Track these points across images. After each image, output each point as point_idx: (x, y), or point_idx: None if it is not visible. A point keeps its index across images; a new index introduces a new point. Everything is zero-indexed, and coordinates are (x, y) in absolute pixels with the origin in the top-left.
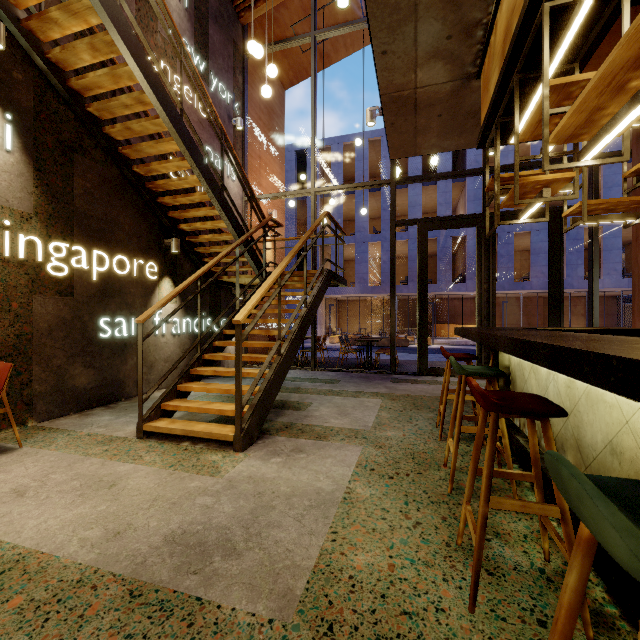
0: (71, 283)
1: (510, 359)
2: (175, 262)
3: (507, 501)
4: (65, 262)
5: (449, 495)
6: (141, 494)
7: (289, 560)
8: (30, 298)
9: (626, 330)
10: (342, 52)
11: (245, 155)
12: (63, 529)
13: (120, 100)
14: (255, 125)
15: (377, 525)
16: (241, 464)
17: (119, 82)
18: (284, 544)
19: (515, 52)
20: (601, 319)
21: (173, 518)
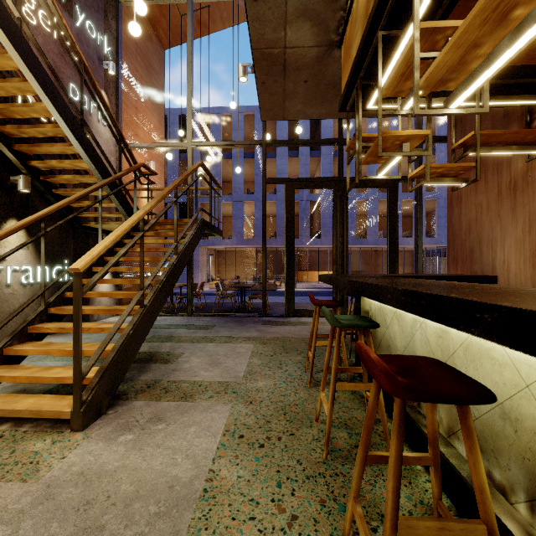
0: None
1: (370, 304)
2: (26, 203)
3: (421, 524)
4: None
5: (325, 462)
6: None
7: None
8: None
9: (458, 276)
10: (219, 24)
11: (119, 102)
12: None
13: None
14: (131, 75)
15: (244, 533)
16: (75, 452)
17: None
18: None
19: (381, 4)
20: (412, 267)
21: None
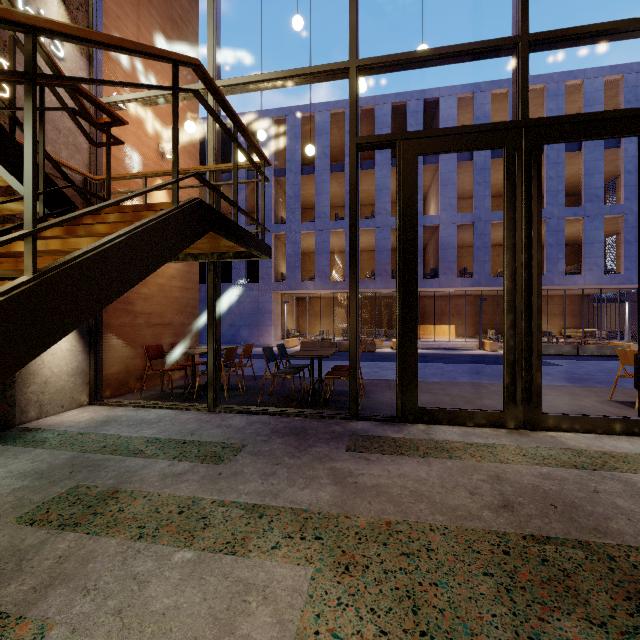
0: None
1: None
2: None
3: None
4: None
5: None
6: None
7: None
8: None
9: None
10: None
11: (94, 25)
12: None
13: None
14: None
15: None
16: None
17: None
18: None
19: None
20: (573, 319)
21: None
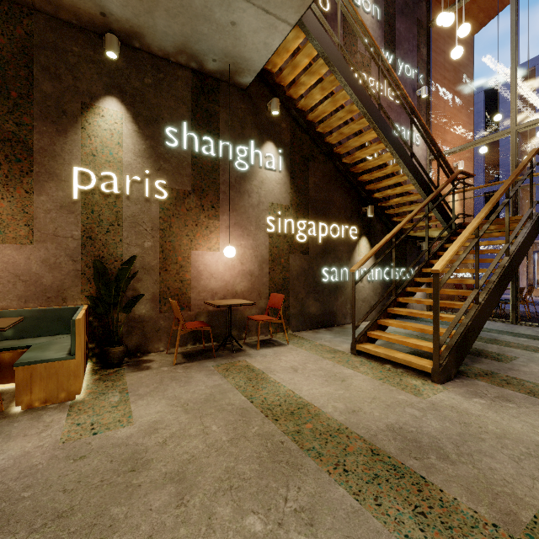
0: (307, 246)
1: None
2: (369, 224)
3: None
4: (304, 233)
5: None
6: (363, 391)
7: (508, 489)
8: (289, 256)
9: None
10: None
11: (429, 118)
12: (322, 397)
13: (337, 116)
14: (439, 86)
15: None
16: (441, 394)
17: (336, 104)
18: (500, 473)
19: None
20: None
21: (390, 415)
